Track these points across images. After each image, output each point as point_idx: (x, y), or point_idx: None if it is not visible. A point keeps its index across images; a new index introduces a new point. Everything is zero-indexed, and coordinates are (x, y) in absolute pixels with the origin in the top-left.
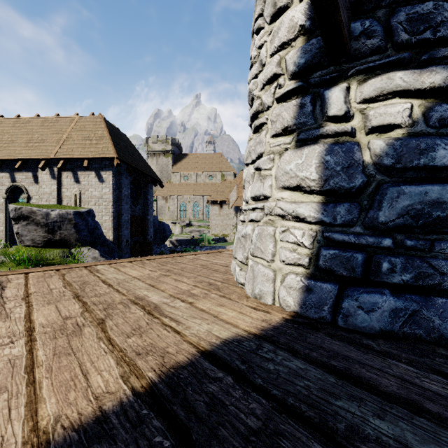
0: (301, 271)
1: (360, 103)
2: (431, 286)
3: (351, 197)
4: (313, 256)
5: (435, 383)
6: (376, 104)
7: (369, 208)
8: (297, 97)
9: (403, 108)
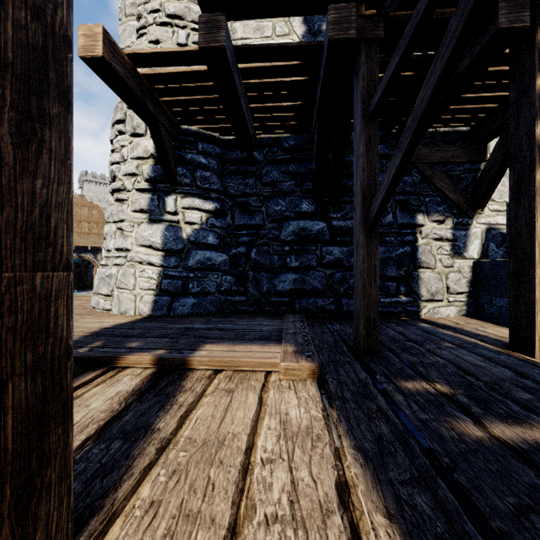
0: (152, 293)
1: (182, 208)
2: (206, 292)
3: (178, 254)
4: (159, 284)
5: (199, 319)
6: (188, 211)
7: (185, 260)
8: (150, 193)
9: (198, 216)
